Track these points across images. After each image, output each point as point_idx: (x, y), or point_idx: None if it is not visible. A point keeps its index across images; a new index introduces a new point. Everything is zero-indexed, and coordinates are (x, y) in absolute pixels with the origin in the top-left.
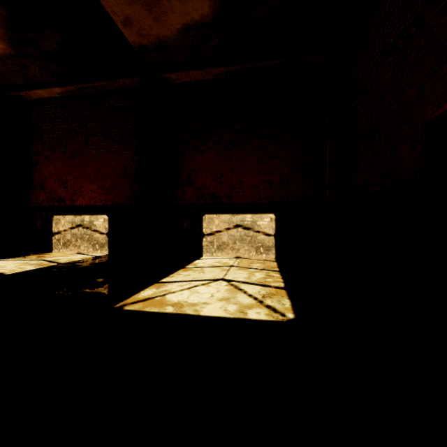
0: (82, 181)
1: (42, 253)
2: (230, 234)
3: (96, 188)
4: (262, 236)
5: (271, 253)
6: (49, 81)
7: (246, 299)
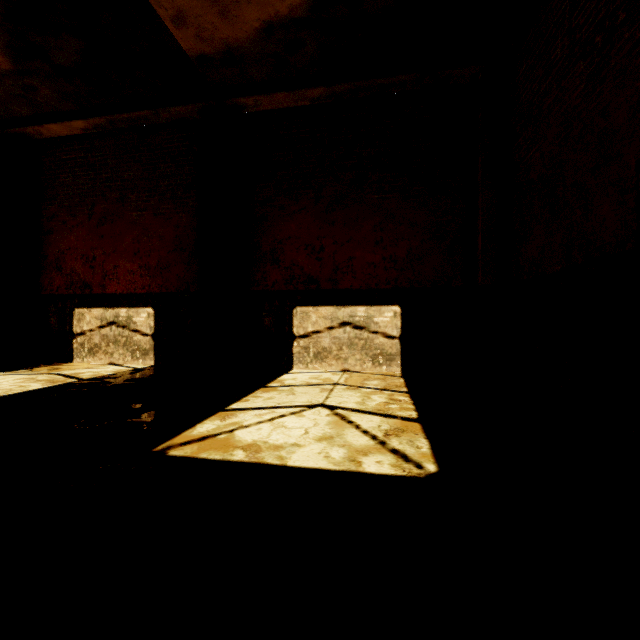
0: (115, 258)
1: (58, 364)
2: (333, 336)
3: (137, 269)
4: (381, 339)
5: (395, 365)
6: (68, 111)
7: (359, 439)
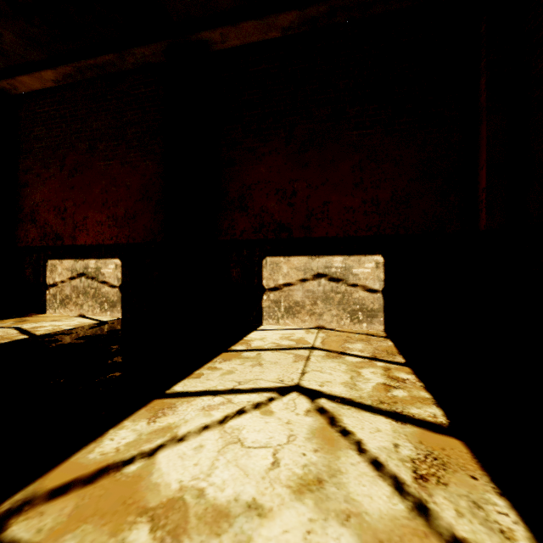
0: (85, 209)
1: (30, 315)
2: (306, 289)
3: (105, 219)
4: (361, 292)
5: (377, 322)
6: (37, 60)
7: (372, 492)
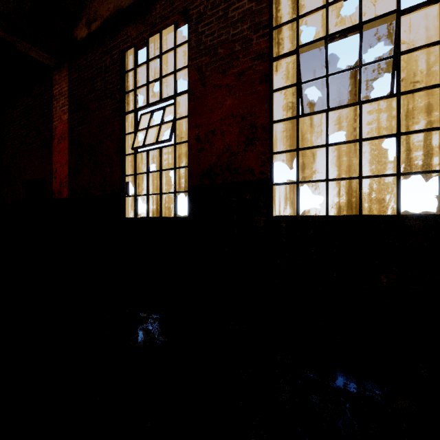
0: None
1: None
2: None
3: None
4: None
5: None
6: None
7: None
